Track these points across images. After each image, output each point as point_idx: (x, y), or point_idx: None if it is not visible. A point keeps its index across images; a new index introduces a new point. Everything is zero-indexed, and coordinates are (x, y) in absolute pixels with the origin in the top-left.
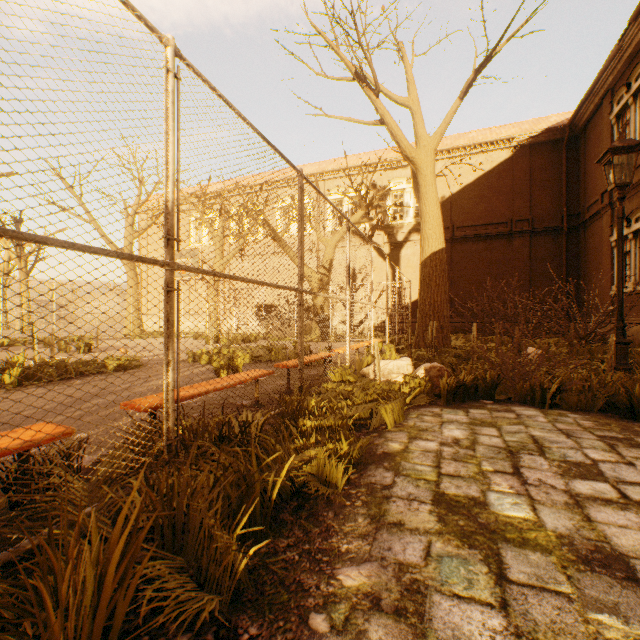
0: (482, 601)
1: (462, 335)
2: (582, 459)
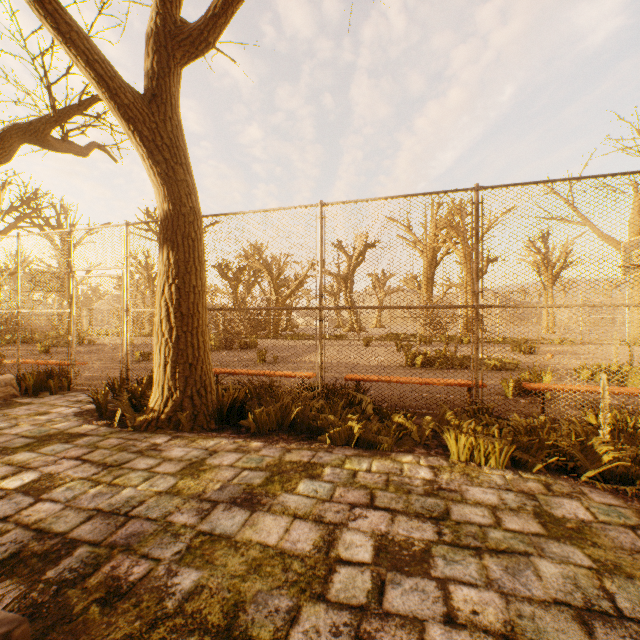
0: (236, 462)
1: None
2: (442, 571)
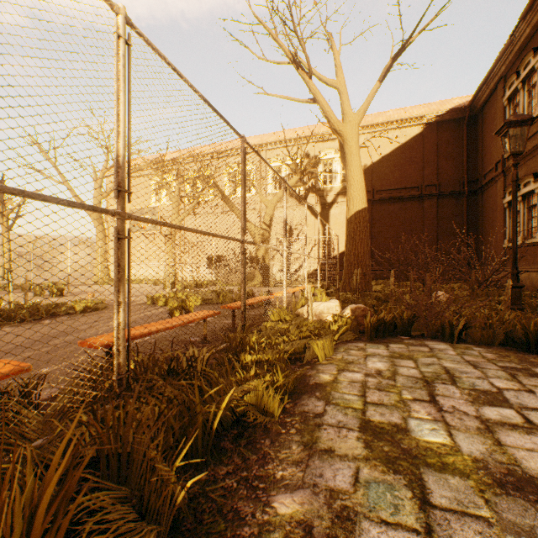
0: (408, 527)
1: (381, 281)
2: (489, 387)
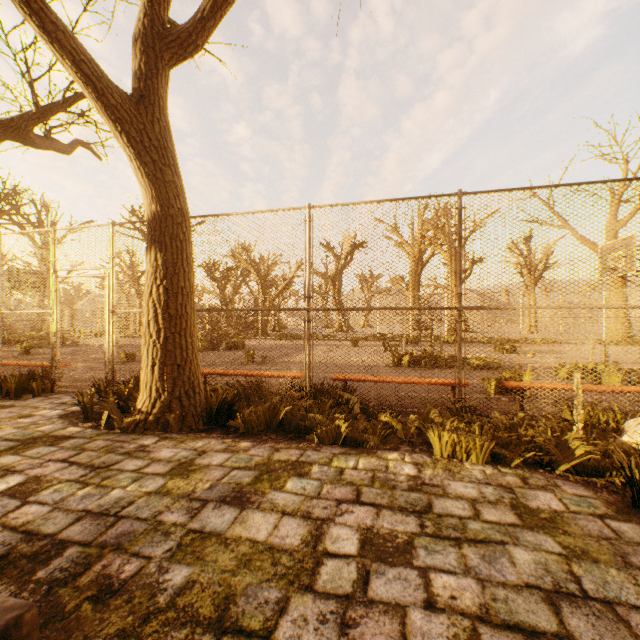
0: (225, 462)
1: None
2: (424, 560)
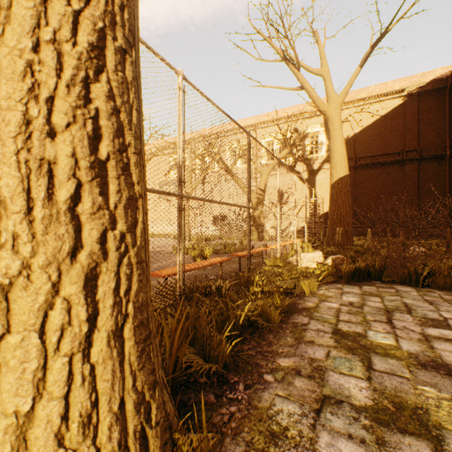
0: (356, 376)
1: (363, 237)
2: (437, 317)
